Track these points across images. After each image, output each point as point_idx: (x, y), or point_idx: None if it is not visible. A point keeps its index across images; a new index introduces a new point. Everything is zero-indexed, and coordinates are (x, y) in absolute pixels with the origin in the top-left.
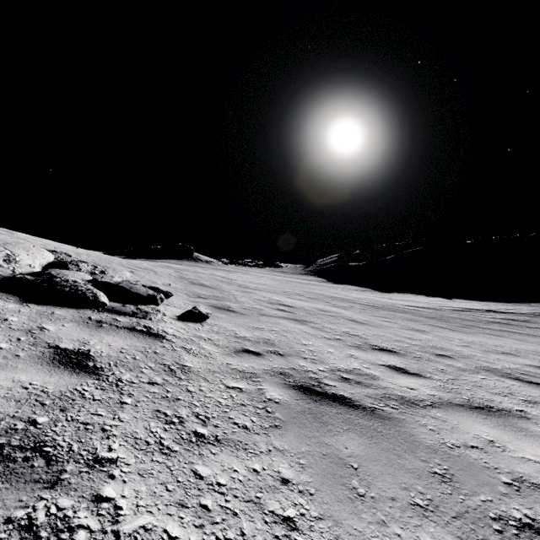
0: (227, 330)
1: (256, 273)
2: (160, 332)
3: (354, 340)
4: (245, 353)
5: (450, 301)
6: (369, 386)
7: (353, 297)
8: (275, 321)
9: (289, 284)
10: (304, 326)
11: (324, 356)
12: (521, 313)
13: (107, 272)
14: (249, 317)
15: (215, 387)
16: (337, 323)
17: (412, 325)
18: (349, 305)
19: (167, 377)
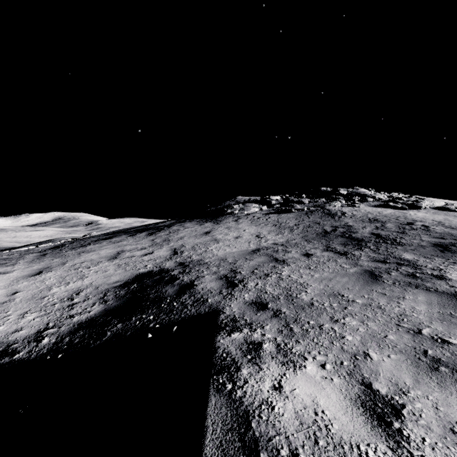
0: None
1: None
2: None
3: None
4: None
5: None
6: None
7: None
8: None
9: None
10: None
11: None
12: None
13: None
14: None
15: None
16: None
17: None
18: None
19: None
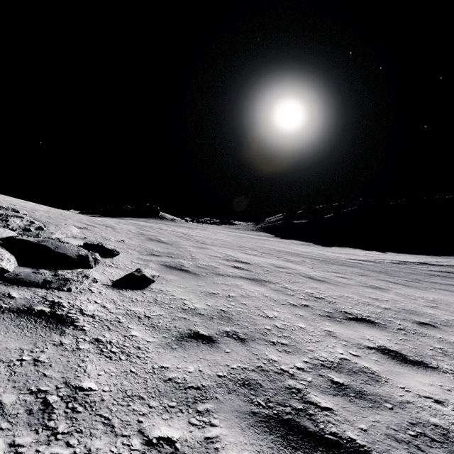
0: (174, 299)
1: (213, 230)
2: (72, 311)
3: (323, 306)
4: (191, 339)
5: (384, 254)
6: (379, 404)
7: (300, 251)
8: (232, 282)
9: (243, 239)
10: (264, 289)
11: (297, 337)
12: (452, 265)
13: (46, 229)
14: (202, 278)
15: (121, 451)
16: (297, 282)
17: (366, 281)
18: (301, 260)
19: (24, 434)
